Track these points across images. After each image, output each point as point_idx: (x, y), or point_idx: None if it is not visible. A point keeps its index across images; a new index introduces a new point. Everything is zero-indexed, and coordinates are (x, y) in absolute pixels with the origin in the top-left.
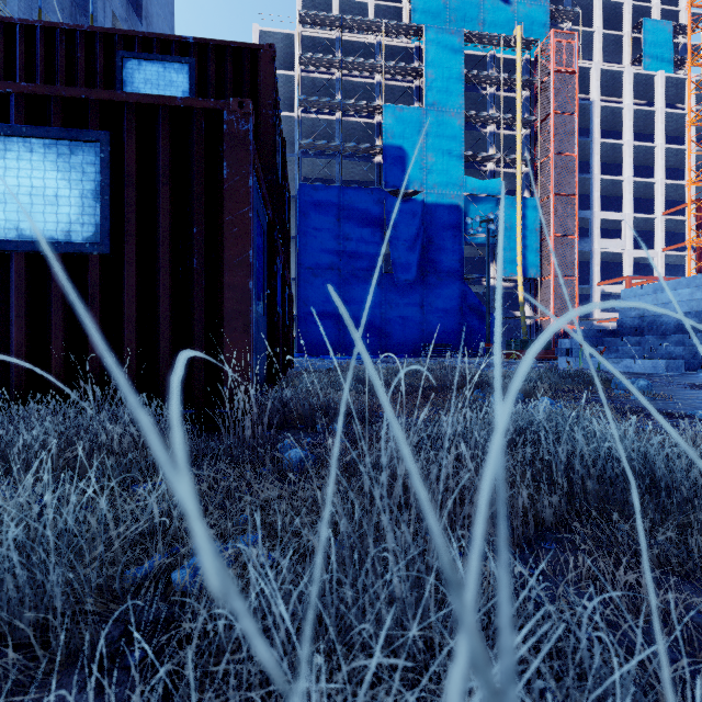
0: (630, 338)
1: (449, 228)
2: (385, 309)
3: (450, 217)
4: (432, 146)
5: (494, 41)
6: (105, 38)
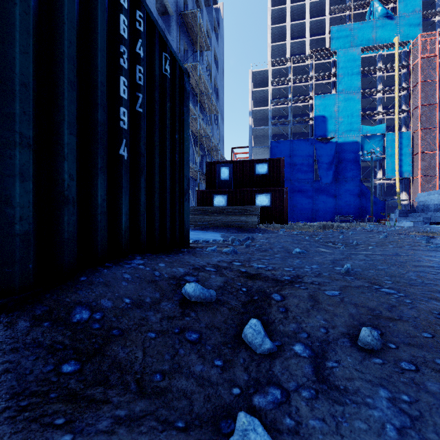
0: (417, 213)
1: (351, 154)
2: (315, 198)
3: (352, 148)
4: (341, 112)
5: (380, 47)
6: (252, 161)
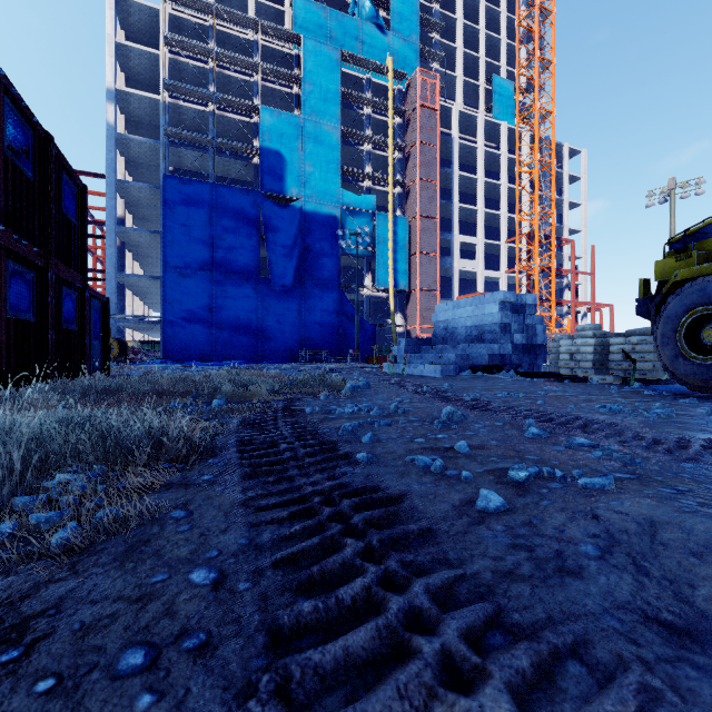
0: (437, 346)
1: (326, 238)
2: (262, 314)
3: (328, 227)
4: (310, 155)
5: (369, 65)
6: None
